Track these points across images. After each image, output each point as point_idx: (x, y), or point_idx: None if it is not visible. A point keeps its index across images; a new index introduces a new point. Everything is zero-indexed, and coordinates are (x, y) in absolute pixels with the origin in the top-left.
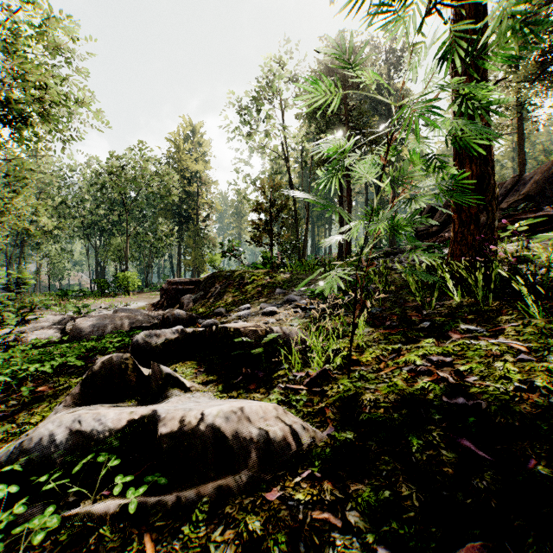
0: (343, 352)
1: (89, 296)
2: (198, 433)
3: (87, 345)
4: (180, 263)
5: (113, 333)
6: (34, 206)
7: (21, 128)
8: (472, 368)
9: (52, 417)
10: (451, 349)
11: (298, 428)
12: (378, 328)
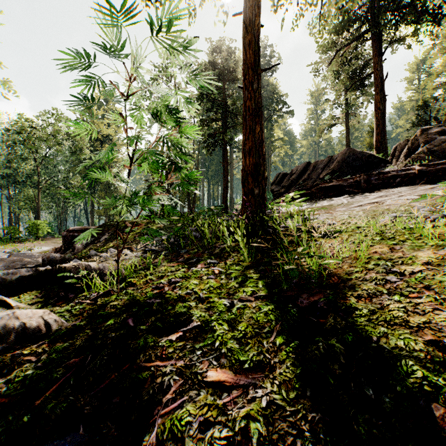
0: (129, 279)
1: None
2: None
3: None
4: (93, 212)
5: None
6: None
7: None
8: (182, 284)
9: None
10: (187, 274)
11: (51, 321)
12: (169, 263)
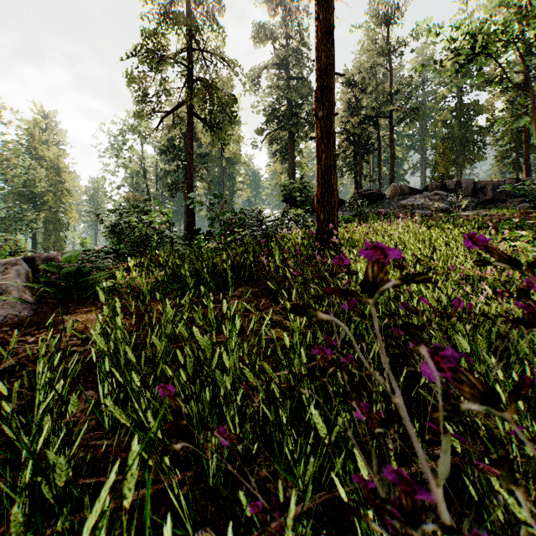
0: None
1: None
2: None
3: None
4: (35, 246)
5: None
6: None
7: None
8: None
9: None
10: None
11: None
12: None
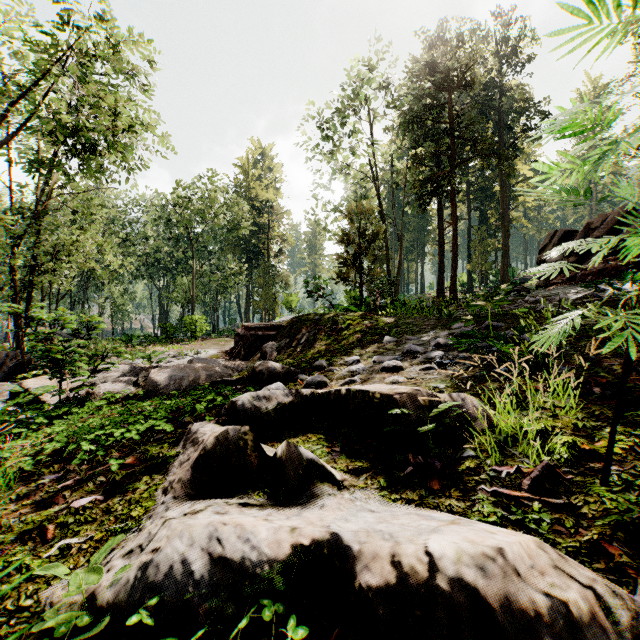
0: (564, 438)
1: (154, 342)
2: (440, 595)
3: (171, 403)
4: (248, 305)
5: (191, 388)
6: (99, 243)
7: (88, 157)
8: None
9: (175, 526)
10: None
11: (604, 592)
12: (588, 398)
